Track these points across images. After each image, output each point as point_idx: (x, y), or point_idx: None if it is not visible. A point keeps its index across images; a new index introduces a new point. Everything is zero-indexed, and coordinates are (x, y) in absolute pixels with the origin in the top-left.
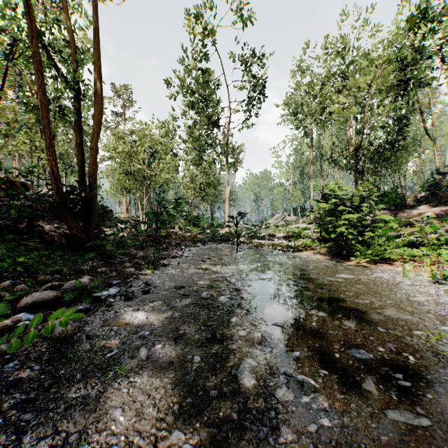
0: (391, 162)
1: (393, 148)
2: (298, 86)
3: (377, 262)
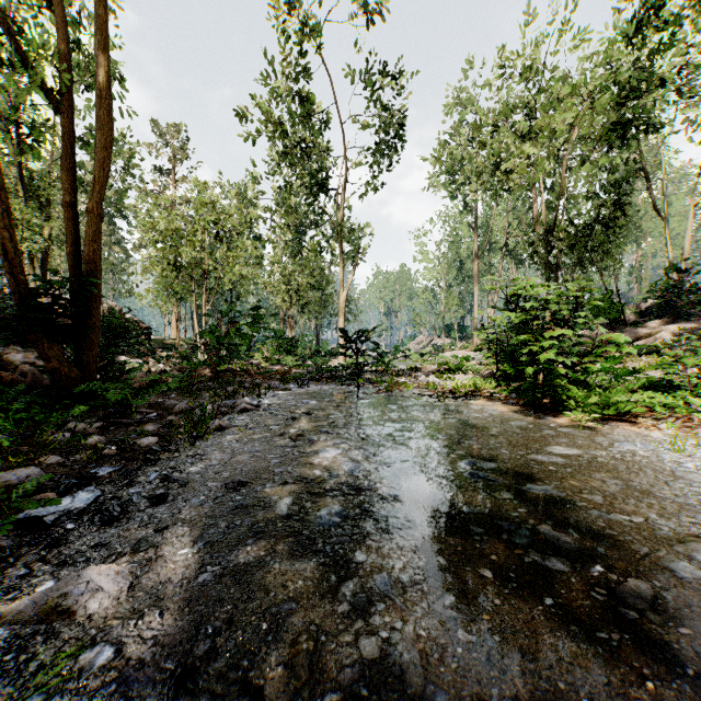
0: (602, 252)
1: (606, 230)
2: (455, 131)
3: (608, 419)
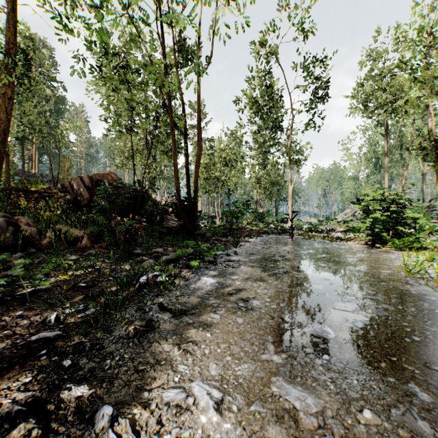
0: None
1: None
2: (368, 76)
3: (405, 250)
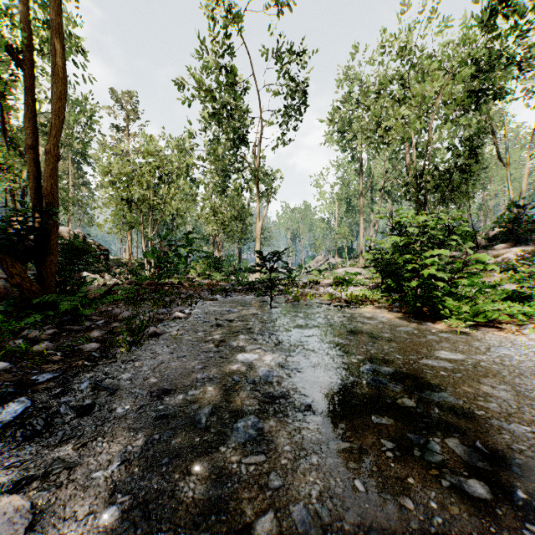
0: (460, 191)
1: (463, 174)
2: (345, 98)
3: (477, 325)
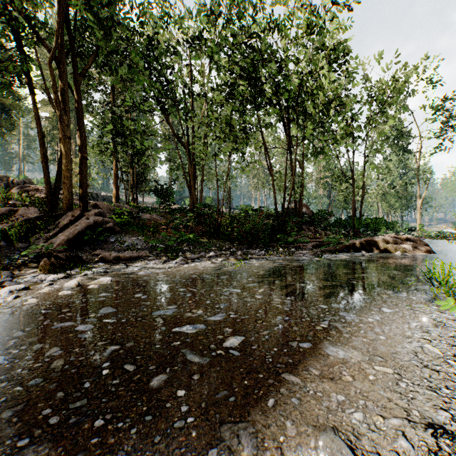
0: None
1: None
2: None
3: None
